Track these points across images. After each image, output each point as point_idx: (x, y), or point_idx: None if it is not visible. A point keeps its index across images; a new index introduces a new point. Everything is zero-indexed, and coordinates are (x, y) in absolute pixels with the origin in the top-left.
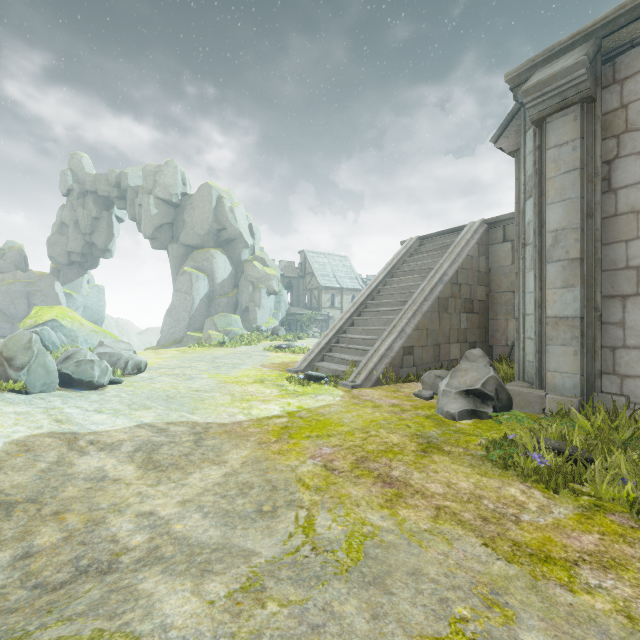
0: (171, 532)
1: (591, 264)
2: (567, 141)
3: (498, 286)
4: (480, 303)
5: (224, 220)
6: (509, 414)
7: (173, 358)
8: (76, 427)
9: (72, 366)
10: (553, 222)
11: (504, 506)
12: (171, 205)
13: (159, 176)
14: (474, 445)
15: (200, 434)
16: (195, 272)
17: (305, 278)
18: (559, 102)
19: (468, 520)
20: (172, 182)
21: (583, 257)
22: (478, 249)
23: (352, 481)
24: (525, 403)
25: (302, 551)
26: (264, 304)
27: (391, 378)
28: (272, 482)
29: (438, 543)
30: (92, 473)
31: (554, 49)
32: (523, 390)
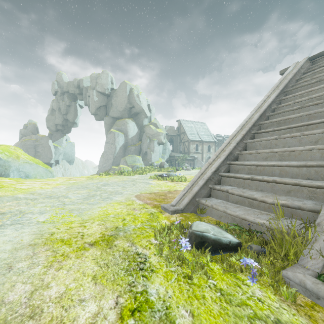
0: None
1: None
2: None
3: None
4: None
5: (133, 102)
6: None
7: (69, 184)
8: None
9: None
10: None
11: None
12: (105, 95)
13: (98, 79)
14: None
15: None
16: (117, 132)
17: (180, 136)
18: None
19: None
20: (105, 82)
21: None
22: None
23: None
24: None
25: None
26: (156, 150)
27: None
28: None
29: None
30: None
31: None
32: None
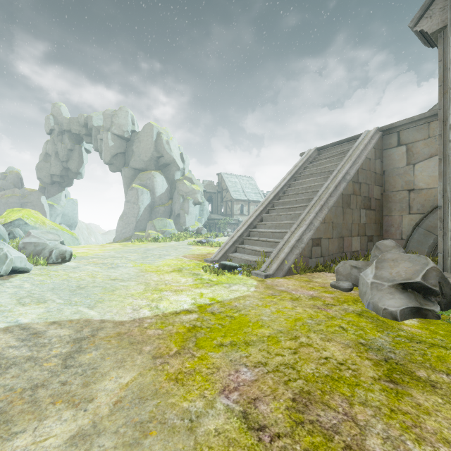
0: None
1: None
2: None
3: (392, 186)
4: (376, 201)
5: (162, 150)
6: None
7: (112, 250)
8: None
9: None
10: None
11: None
12: (123, 139)
13: (115, 118)
14: None
15: (82, 340)
16: (140, 188)
17: (222, 193)
18: None
19: None
20: (124, 122)
21: None
22: (374, 153)
23: None
24: None
25: None
26: (191, 211)
27: (302, 268)
28: None
29: None
30: None
31: None
32: None
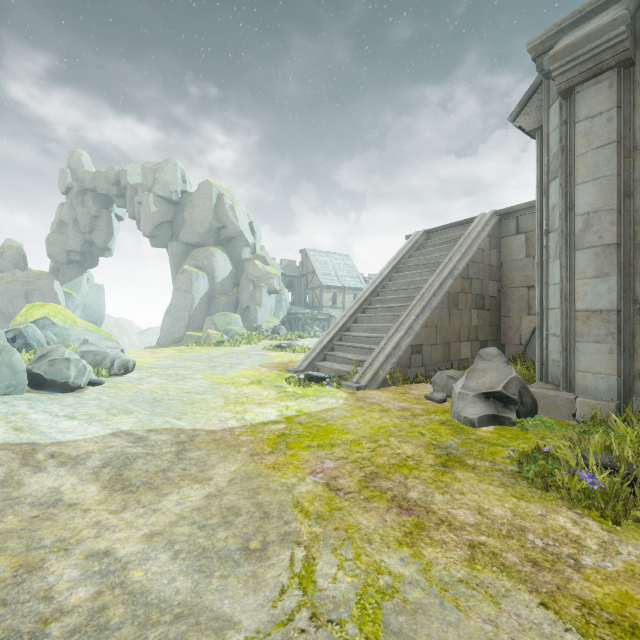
0: (126, 583)
1: (629, 250)
2: (601, 112)
3: (511, 281)
4: (491, 299)
5: (224, 218)
6: (535, 420)
7: (168, 357)
8: (38, 436)
9: (45, 365)
10: (584, 204)
11: (555, 543)
12: (171, 203)
13: (159, 173)
14: (501, 458)
15: (184, 443)
16: (195, 271)
17: (306, 277)
18: (592, 67)
19: (514, 565)
20: (172, 180)
21: (620, 242)
22: (489, 242)
23: (361, 506)
24: (551, 407)
25: (297, 620)
26: (265, 303)
27: (398, 379)
28: (263, 507)
29: (480, 602)
30: (43, 496)
31: (585, 10)
32: (549, 393)
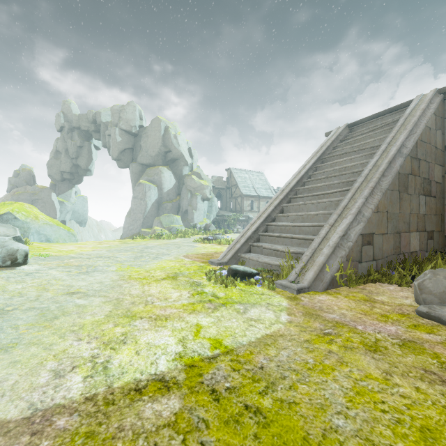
0: None
1: None
2: None
3: None
4: (437, 185)
5: (170, 144)
6: None
7: (106, 247)
8: None
9: None
10: None
11: None
12: (131, 135)
13: (122, 113)
14: None
15: None
16: (148, 183)
17: (231, 189)
18: None
19: None
20: (132, 117)
21: None
22: (435, 121)
23: None
24: None
25: None
26: (199, 207)
27: (352, 278)
28: None
29: None
30: None
31: None
32: None
